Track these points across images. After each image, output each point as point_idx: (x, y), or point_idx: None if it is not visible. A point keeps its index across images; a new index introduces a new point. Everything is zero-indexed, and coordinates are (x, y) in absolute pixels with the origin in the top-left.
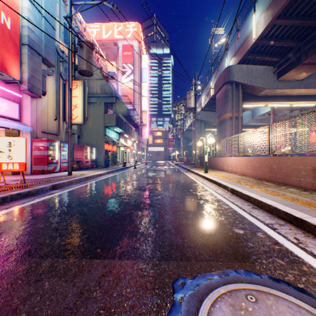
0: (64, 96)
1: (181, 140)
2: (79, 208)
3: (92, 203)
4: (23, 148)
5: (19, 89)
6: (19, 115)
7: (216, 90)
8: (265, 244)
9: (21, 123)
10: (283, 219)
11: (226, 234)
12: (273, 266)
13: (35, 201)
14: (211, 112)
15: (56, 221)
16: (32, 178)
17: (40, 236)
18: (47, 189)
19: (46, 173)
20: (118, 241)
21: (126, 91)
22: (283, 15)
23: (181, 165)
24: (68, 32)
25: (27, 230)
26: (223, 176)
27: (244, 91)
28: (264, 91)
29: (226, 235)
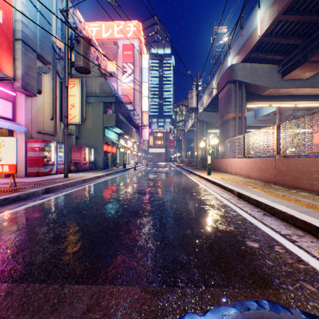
0: (62, 95)
1: (182, 142)
2: (71, 215)
3: (86, 209)
4: (14, 149)
5: (13, 86)
6: (12, 114)
7: (219, 89)
8: (287, 262)
9: (15, 123)
10: (301, 229)
11: (239, 249)
12: (303, 295)
13: (24, 207)
14: (213, 112)
15: (42, 232)
16: (25, 181)
17: (20, 252)
18: (39, 193)
19: (41, 175)
20: (112, 259)
21: (126, 91)
22: (289, 10)
23: (182, 166)
24: (65, 27)
25: (6, 244)
26: (227, 178)
27: (247, 91)
28: (268, 90)
29: (239, 250)
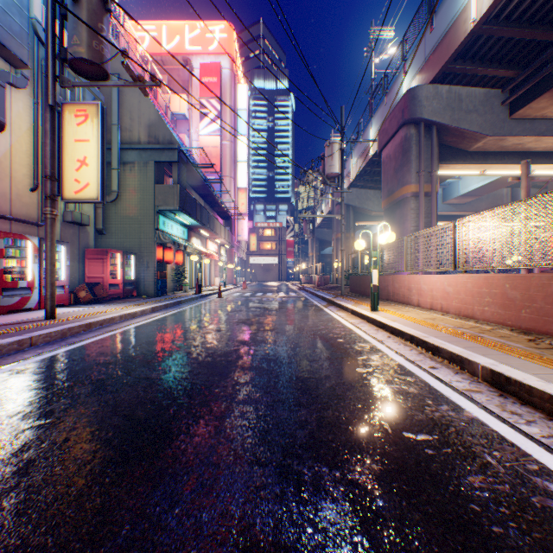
0: (60, 140)
1: (309, 245)
2: None
3: None
4: None
5: None
6: None
7: (383, 140)
8: None
9: None
10: None
11: None
12: None
13: None
14: (367, 190)
15: None
16: None
17: None
18: None
19: None
20: None
21: (207, 151)
22: None
23: (312, 290)
24: None
25: None
26: (422, 320)
27: (440, 142)
28: (483, 140)
29: None
